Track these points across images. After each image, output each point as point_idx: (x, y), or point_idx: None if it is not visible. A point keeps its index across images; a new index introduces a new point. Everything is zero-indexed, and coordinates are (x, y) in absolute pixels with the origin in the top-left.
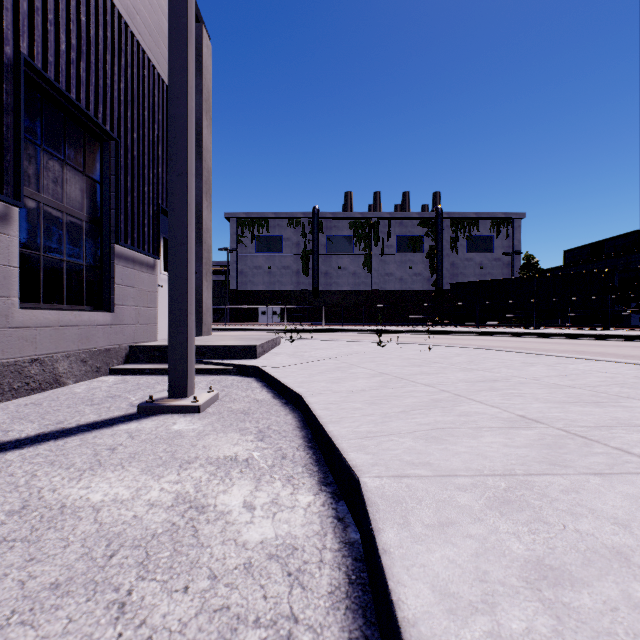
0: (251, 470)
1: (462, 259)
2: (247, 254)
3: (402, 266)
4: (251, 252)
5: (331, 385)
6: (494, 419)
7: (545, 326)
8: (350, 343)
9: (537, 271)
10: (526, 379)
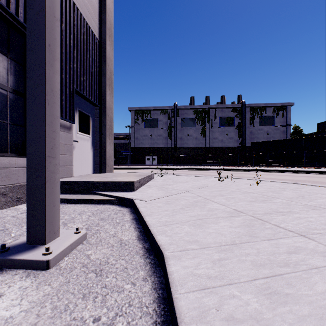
0: None
1: (256, 129)
2: (140, 129)
3: (222, 134)
4: (142, 127)
5: (195, 231)
6: None
7: (311, 166)
8: (198, 178)
9: (301, 135)
10: None
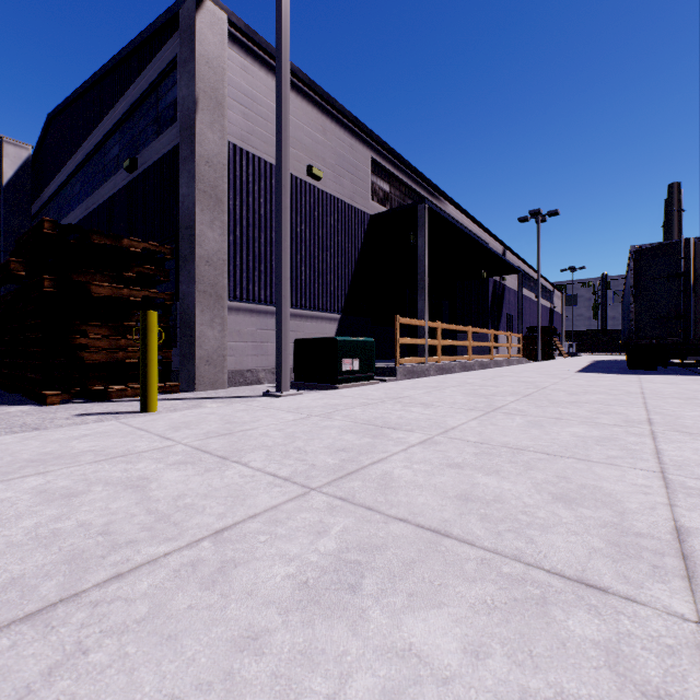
0: None
1: None
2: None
3: None
4: None
5: None
6: None
7: None
8: None
9: None
10: None
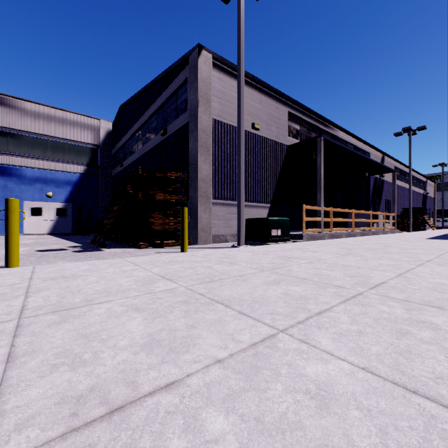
0: None
1: None
2: None
3: None
4: None
5: None
6: None
7: None
8: None
9: None
10: None
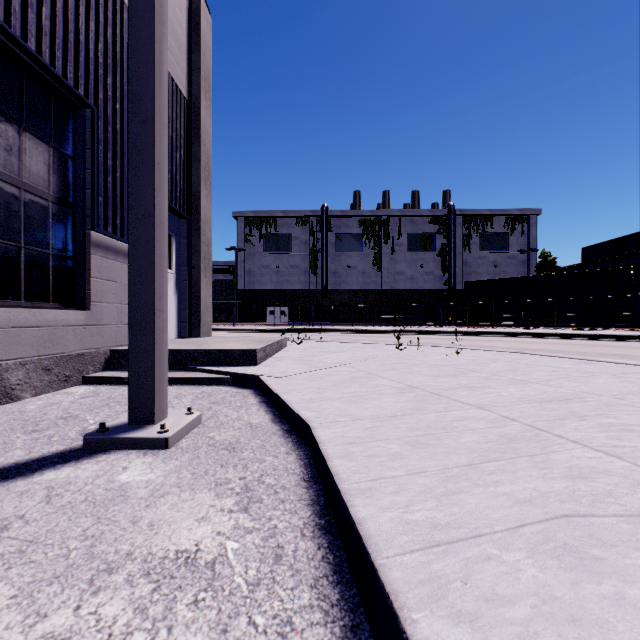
0: (215, 597)
1: (475, 257)
2: (255, 253)
3: (413, 265)
4: (259, 251)
5: (349, 406)
6: (639, 488)
7: (567, 326)
8: (363, 345)
9: (554, 269)
10: (607, 397)
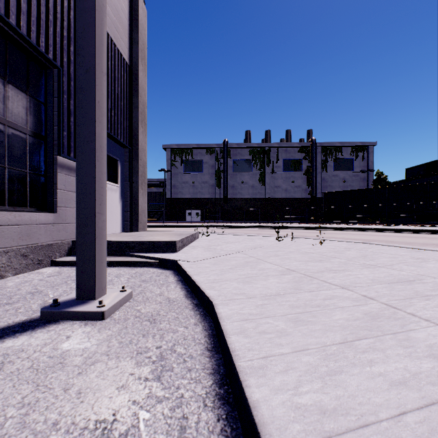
0: None
1: (330, 175)
2: (178, 173)
3: (287, 181)
4: (181, 172)
5: (243, 286)
6: None
7: (395, 223)
8: (253, 237)
9: (386, 183)
10: None
